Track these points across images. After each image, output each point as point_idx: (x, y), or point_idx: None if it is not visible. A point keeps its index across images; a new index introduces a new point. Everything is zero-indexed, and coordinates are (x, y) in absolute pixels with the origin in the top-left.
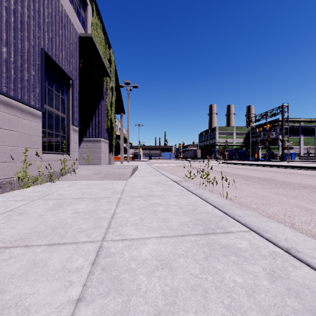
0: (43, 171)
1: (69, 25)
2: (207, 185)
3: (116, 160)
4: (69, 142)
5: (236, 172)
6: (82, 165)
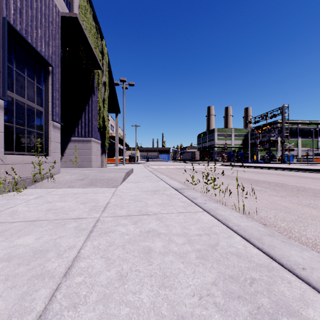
0: (5, 177)
1: (48, 0)
2: (213, 192)
3: (112, 162)
4: (48, 141)
5: (240, 175)
6: (69, 168)
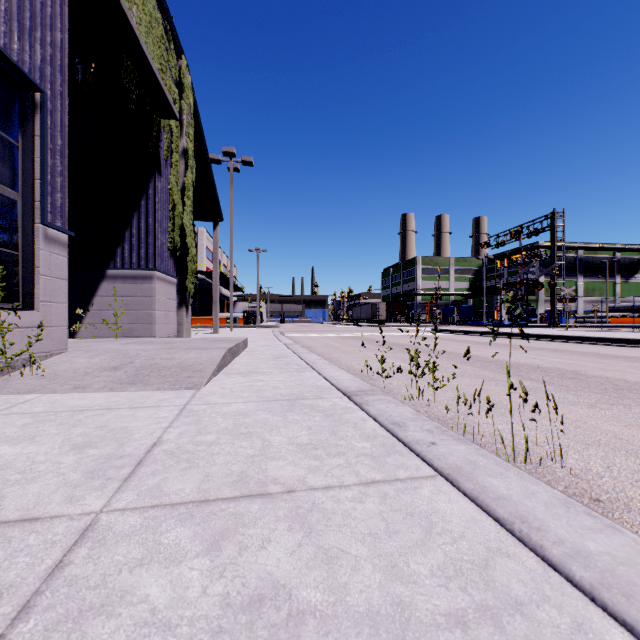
0: None
1: None
2: (430, 395)
3: (209, 325)
4: (31, 274)
5: (477, 353)
6: (100, 339)
